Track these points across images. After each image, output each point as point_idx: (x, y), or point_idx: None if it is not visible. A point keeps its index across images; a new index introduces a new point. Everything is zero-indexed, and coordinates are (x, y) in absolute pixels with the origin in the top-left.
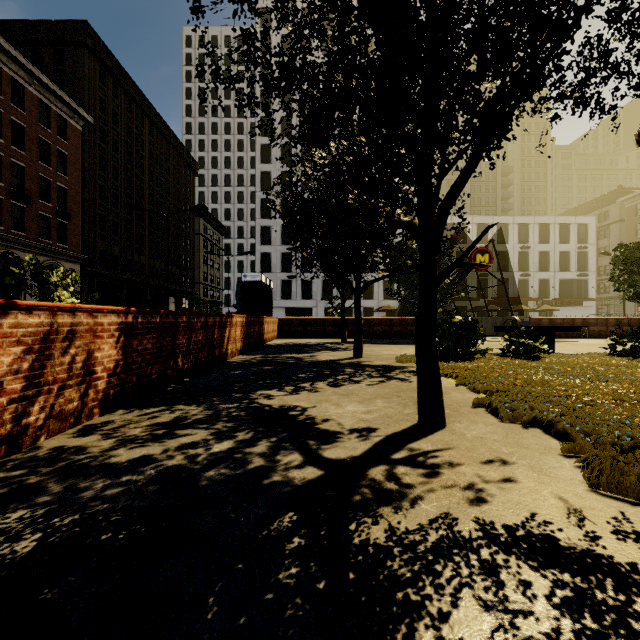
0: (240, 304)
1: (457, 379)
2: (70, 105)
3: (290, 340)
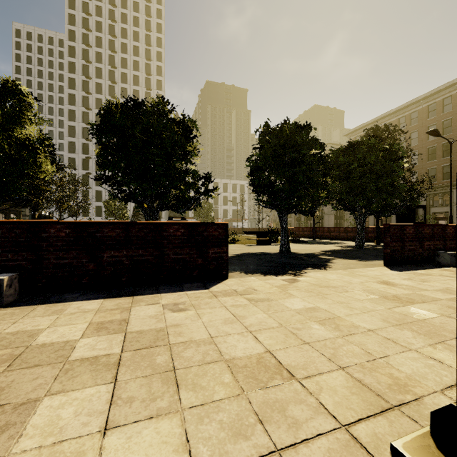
0: None
1: None
2: None
3: None
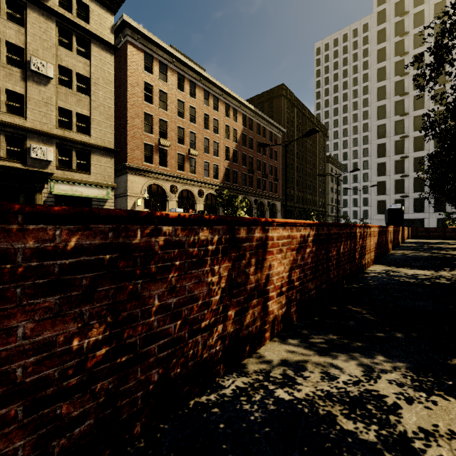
0: (387, 220)
1: None
2: (278, 128)
3: (418, 240)
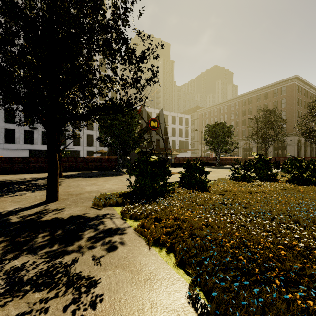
0: None
1: (179, 261)
2: None
3: (6, 176)
